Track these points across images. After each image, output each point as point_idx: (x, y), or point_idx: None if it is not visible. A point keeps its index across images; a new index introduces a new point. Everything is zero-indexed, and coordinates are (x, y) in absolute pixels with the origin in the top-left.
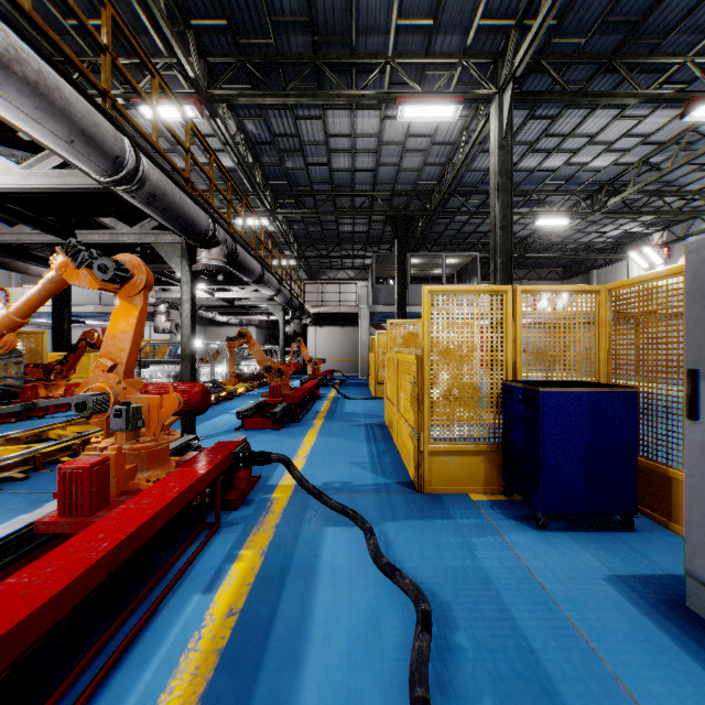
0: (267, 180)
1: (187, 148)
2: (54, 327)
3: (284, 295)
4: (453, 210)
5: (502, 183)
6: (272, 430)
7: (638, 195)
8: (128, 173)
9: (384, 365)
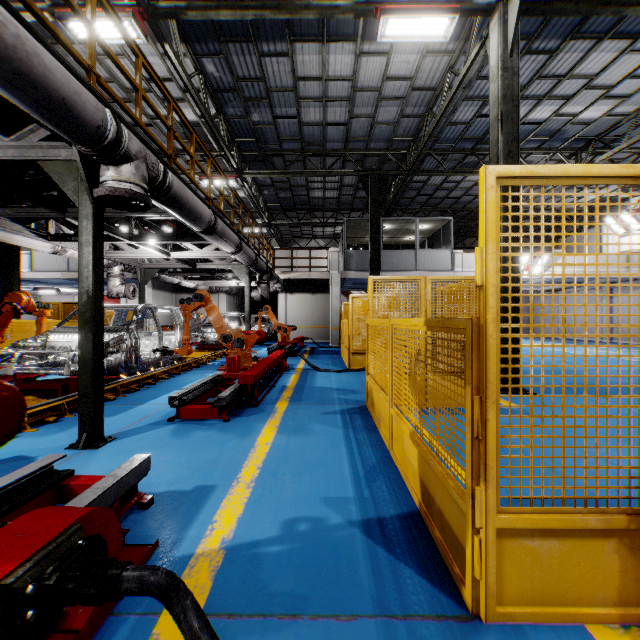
0: (232, 136)
1: (87, 21)
2: (2, 292)
3: (247, 254)
4: (429, 170)
5: (507, 111)
6: (218, 420)
7: (623, 154)
8: None
9: (360, 332)
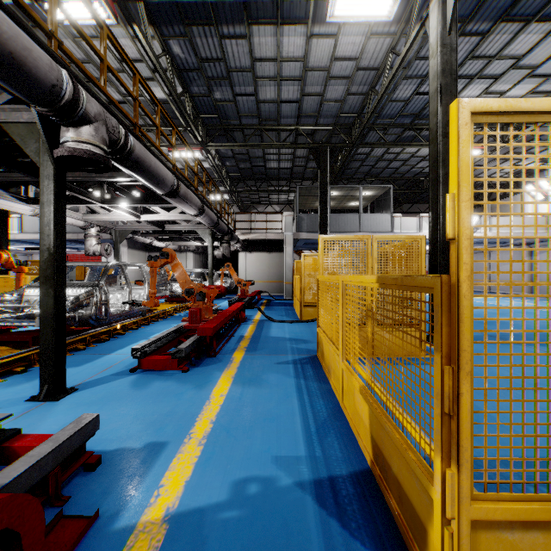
0: (197, 112)
1: None
2: None
3: (209, 217)
4: (372, 142)
5: (446, 84)
6: (177, 371)
7: (544, 128)
8: None
9: (310, 287)
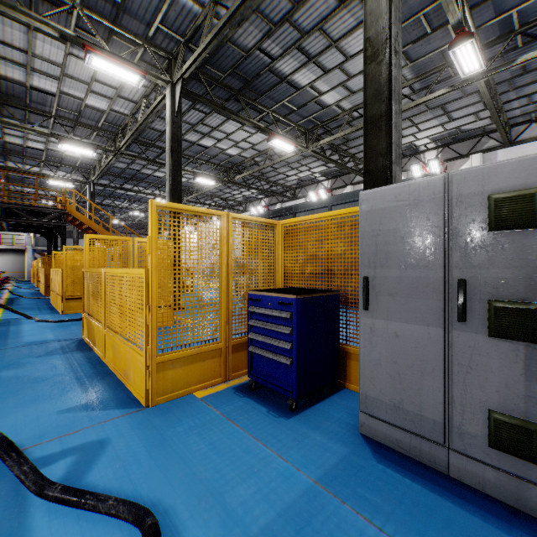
0: None
1: None
2: None
3: None
4: None
5: None
6: None
7: None
8: None
9: None
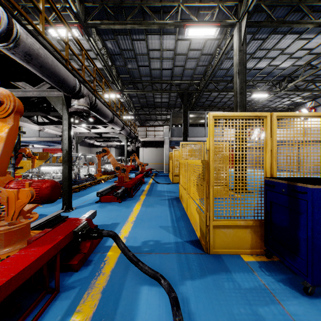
0: (118, 74)
1: (66, 41)
2: None
3: (126, 130)
4: (210, 90)
5: (241, 69)
6: (116, 202)
7: (302, 82)
8: (3, 32)
9: (177, 166)
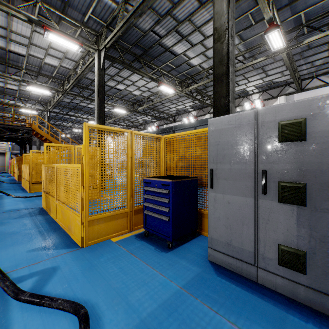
0: None
1: None
2: None
3: None
4: None
5: None
6: None
7: None
8: None
9: None
